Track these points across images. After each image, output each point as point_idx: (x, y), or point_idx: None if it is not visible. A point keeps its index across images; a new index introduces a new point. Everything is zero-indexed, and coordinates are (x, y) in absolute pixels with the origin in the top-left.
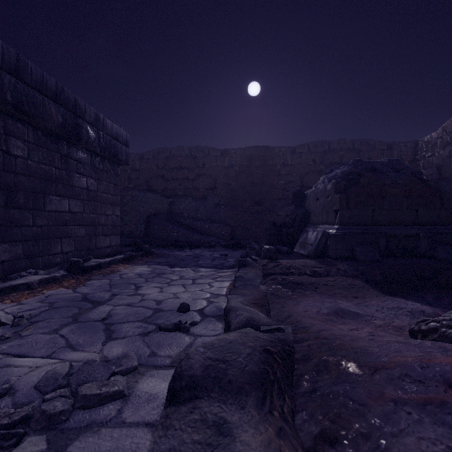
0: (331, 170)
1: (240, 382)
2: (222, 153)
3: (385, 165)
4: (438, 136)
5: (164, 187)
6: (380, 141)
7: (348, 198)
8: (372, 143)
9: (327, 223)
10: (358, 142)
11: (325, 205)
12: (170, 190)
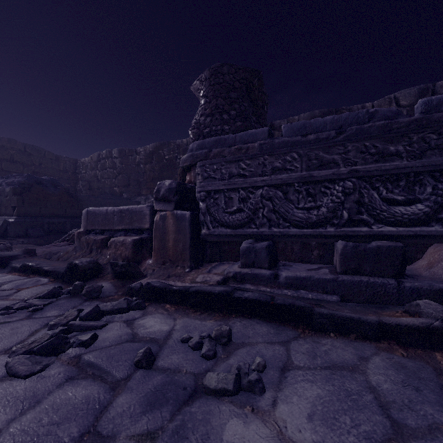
0: (8, 176)
1: (1, 249)
2: None
3: (49, 182)
4: (89, 162)
5: None
6: (50, 152)
7: (24, 200)
8: (43, 152)
9: (6, 215)
10: (30, 147)
11: (4, 202)
12: None
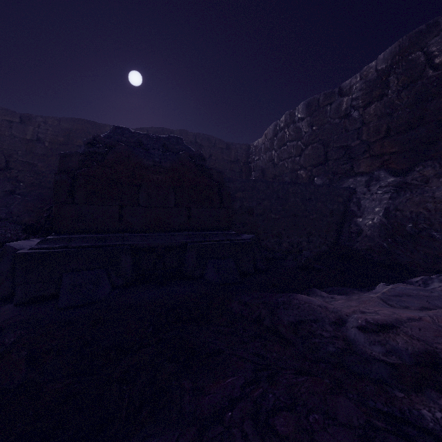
0: None
1: None
2: (22, 119)
3: (154, 139)
4: (263, 142)
5: None
6: (220, 139)
7: (74, 184)
8: (213, 140)
9: None
10: (200, 136)
11: None
12: None
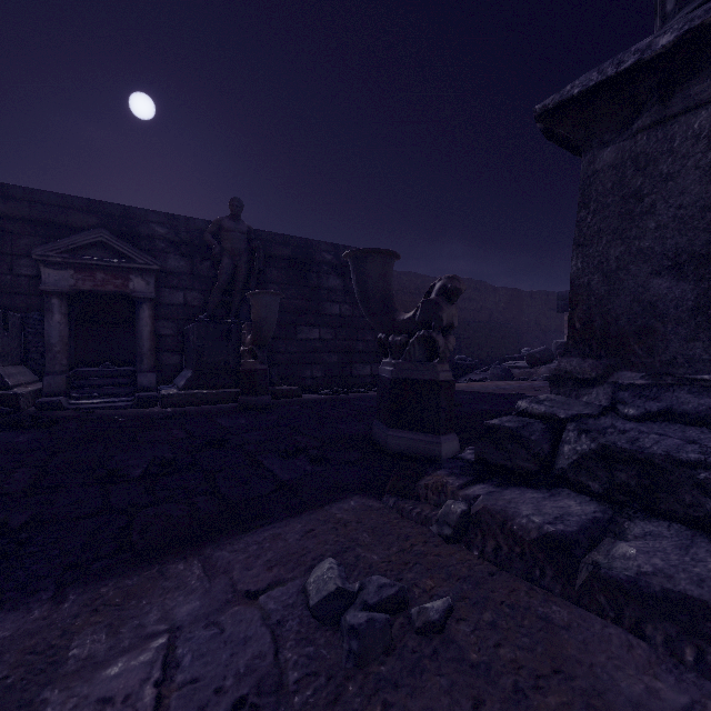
0: None
1: None
2: (493, 290)
3: None
4: None
5: (458, 316)
6: None
7: None
8: None
9: None
10: None
11: None
12: (462, 319)
